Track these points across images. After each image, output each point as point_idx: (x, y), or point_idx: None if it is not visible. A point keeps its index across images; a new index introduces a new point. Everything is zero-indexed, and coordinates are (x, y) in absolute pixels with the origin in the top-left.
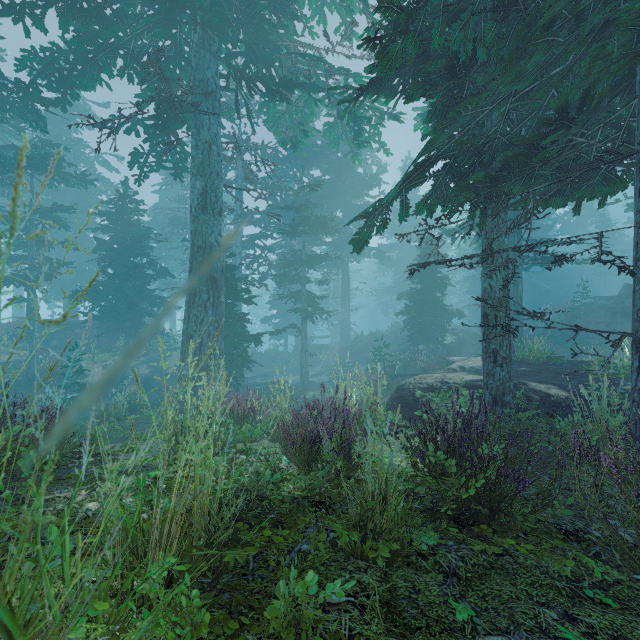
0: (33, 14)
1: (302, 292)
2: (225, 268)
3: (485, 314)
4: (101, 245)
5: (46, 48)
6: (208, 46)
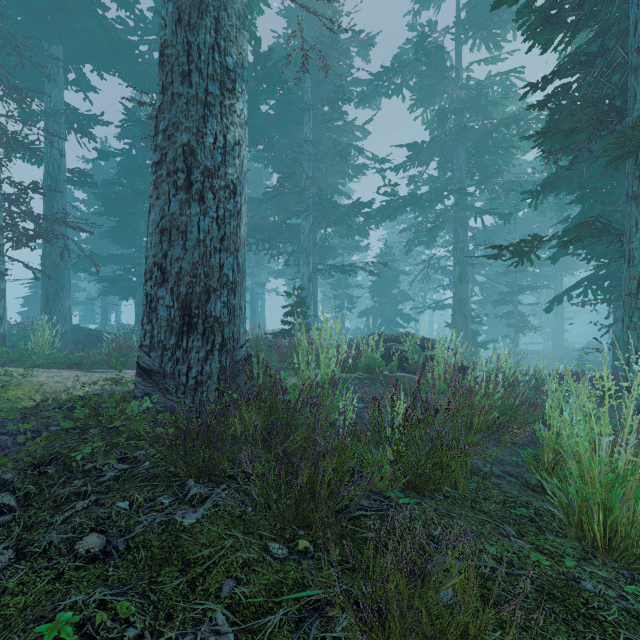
0: (393, 215)
1: (514, 312)
2: None
3: (613, 342)
4: (375, 285)
5: (378, 207)
6: (462, 199)
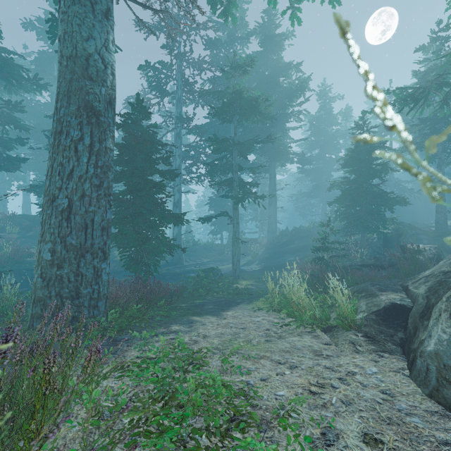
0: None
1: (234, 178)
2: (137, 129)
3: None
4: None
5: None
6: None
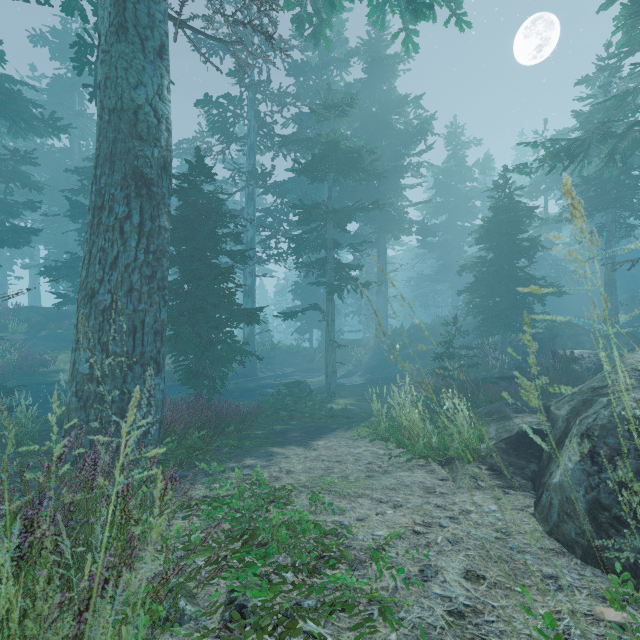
0: None
1: (327, 259)
2: (197, 196)
3: None
4: (76, 208)
5: None
6: None
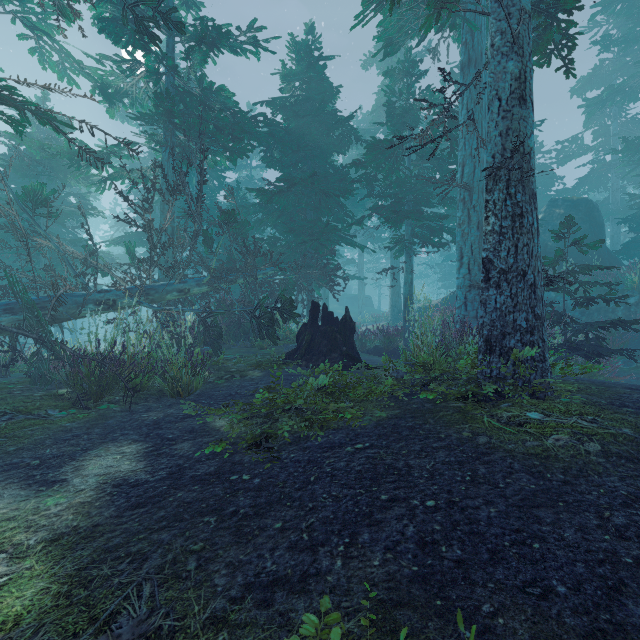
0: None
1: None
2: None
3: None
4: None
5: None
6: None
